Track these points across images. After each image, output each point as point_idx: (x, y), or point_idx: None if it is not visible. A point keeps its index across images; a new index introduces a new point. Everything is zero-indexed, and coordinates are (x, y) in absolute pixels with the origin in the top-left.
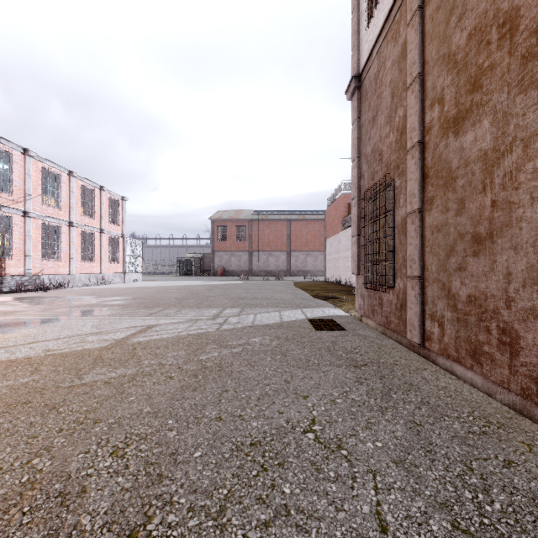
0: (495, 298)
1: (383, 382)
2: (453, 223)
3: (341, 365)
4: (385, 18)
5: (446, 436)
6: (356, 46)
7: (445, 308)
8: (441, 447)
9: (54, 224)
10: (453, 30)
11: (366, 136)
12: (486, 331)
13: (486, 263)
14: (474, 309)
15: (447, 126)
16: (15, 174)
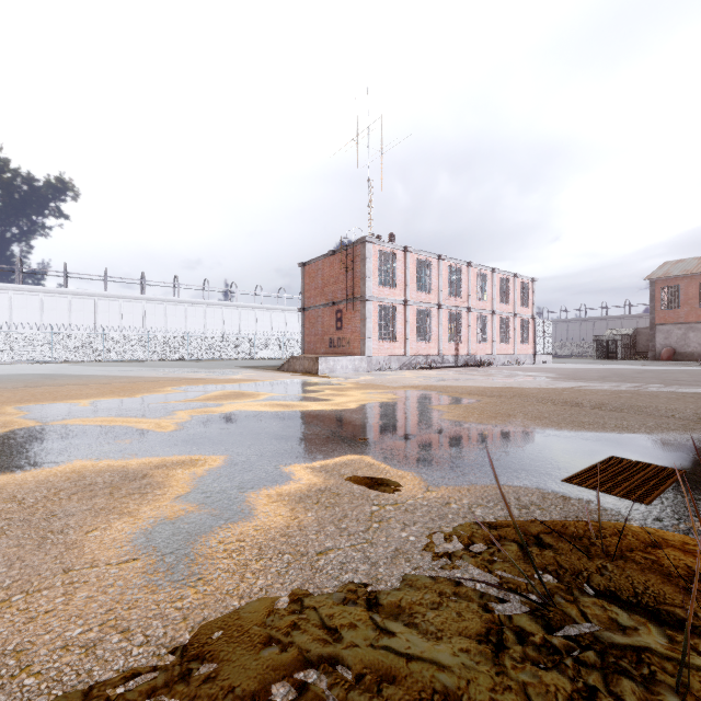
0: None
1: None
2: None
3: None
4: None
5: None
6: None
7: None
8: None
9: (483, 315)
10: None
11: None
12: None
13: None
14: None
15: None
16: (463, 282)
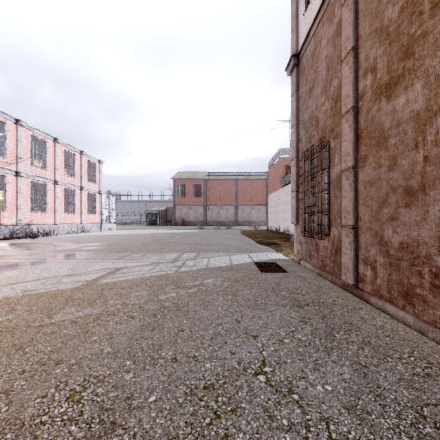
0: (427, 245)
1: (325, 322)
2: (385, 177)
3: (286, 305)
4: (321, 3)
5: (393, 379)
6: (295, 29)
7: (377, 253)
8: (390, 391)
9: (41, 183)
10: (385, 6)
11: (304, 106)
12: (418, 275)
13: (418, 213)
14: (406, 255)
15: (380, 92)
16: (8, 140)
